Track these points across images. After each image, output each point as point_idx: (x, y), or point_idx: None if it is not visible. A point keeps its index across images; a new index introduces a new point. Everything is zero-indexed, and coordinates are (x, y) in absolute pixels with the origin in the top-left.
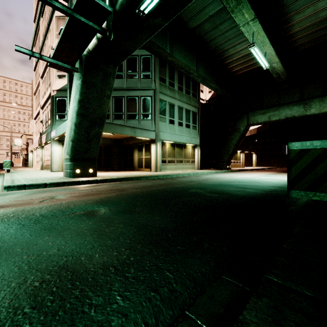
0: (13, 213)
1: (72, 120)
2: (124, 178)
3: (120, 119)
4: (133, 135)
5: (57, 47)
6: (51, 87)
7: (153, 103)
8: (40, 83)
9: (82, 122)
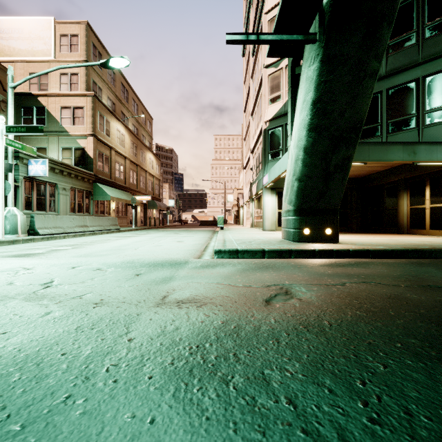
0: (217, 341)
1: (299, 143)
2: (410, 251)
3: (371, 136)
4: (409, 160)
5: None
6: (262, 118)
7: None
8: (250, 122)
9: (316, 142)
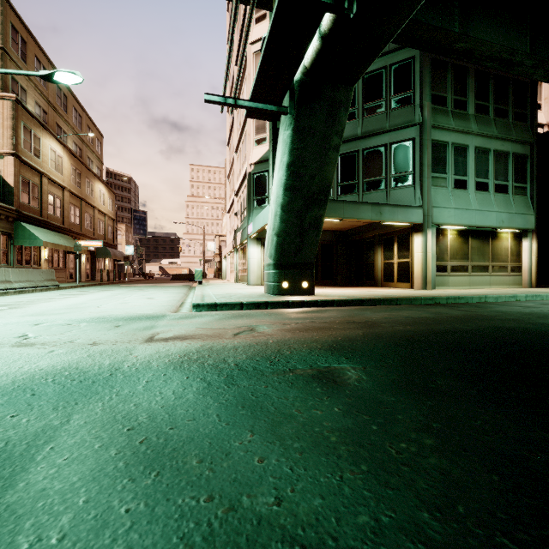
0: (197, 352)
1: (277, 200)
2: (365, 300)
3: (350, 193)
4: (377, 219)
5: (258, 76)
6: (247, 160)
7: (417, 153)
8: (234, 160)
9: (291, 201)
